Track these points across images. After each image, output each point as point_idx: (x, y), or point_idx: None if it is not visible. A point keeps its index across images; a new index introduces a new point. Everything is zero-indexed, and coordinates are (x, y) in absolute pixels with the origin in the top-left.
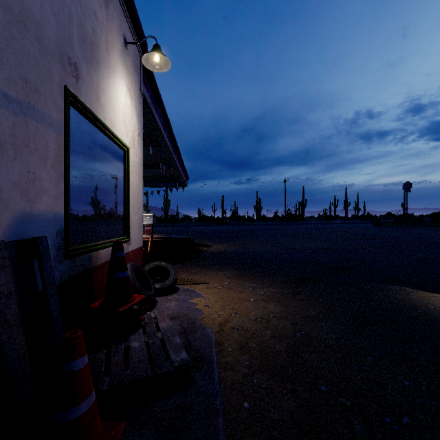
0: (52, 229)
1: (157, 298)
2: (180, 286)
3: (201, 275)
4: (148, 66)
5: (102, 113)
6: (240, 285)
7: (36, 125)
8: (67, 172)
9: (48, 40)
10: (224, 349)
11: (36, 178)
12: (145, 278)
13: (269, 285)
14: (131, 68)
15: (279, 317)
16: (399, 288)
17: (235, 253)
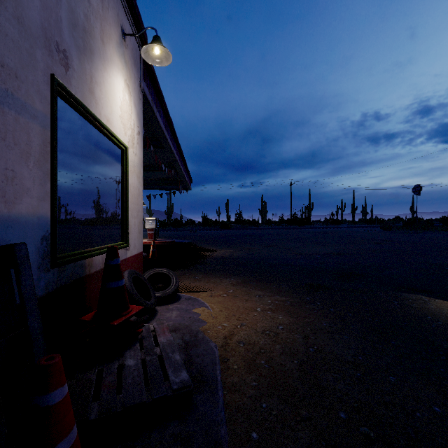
0: (36, 234)
1: (158, 307)
2: (182, 294)
3: (204, 282)
4: (148, 59)
5: (97, 108)
6: (246, 293)
7: (15, 116)
8: (54, 170)
9: (31, 22)
10: (229, 367)
11: (16, 176)
12: (144, 286)
13: (276, 293)
14: (130, 62)
15: (289, 330)
16: (415, 296)
17: (240, 258)
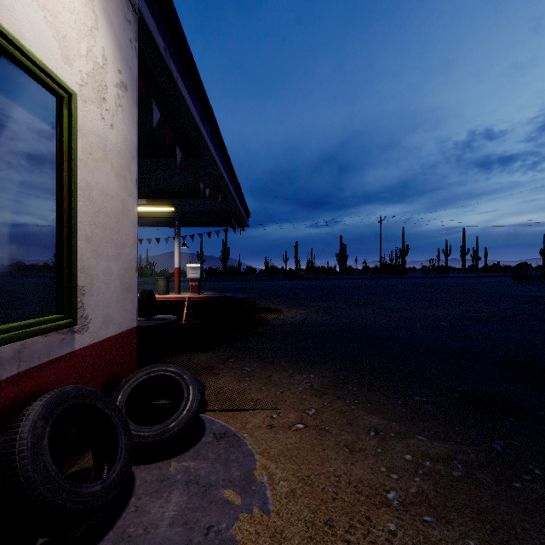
0: None
1: (142, 468)
2: (211, 418)
3: (259, 381)
4: None
5: None
6: (344, 420)
7: None
8: None
9: None
10: None
11: None
12: (111, 420)
13: (412, 423)
14: None
15: None
16: None
17: (320, 326)
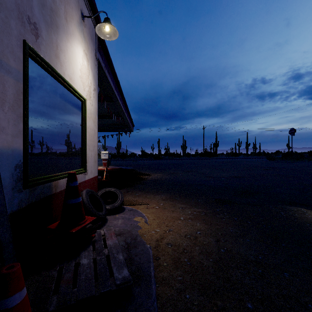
0: (10, 163)
1: (108, 216)
2: (126, 206)
3: (142, 197)
4: (101, 35)
5: (61, 69)
6: (172, 206)
7: None
8: (26, 114)
9: None
10: (160, 264)
11: None
12: (98, 201)
13: (194, 206)
14: (88, 37)
15: (205, 234)
16: (296, 208)
17: (168, 180)
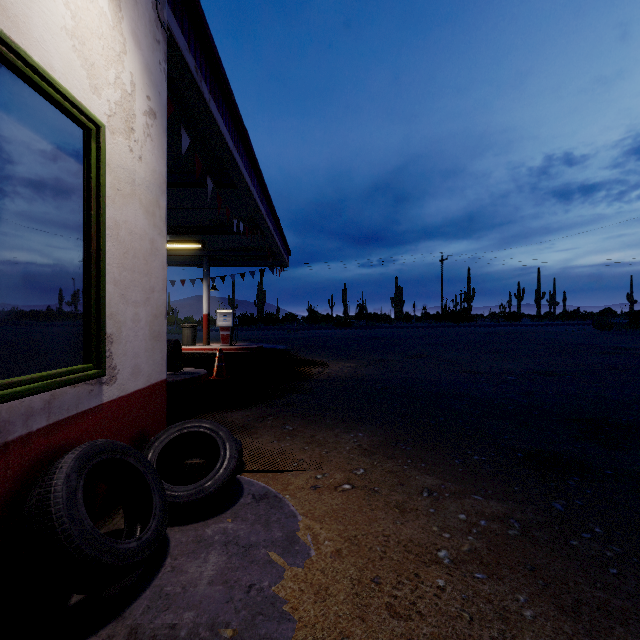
0: None
1: (177, 530)
2: (249, 479)
3: (302, 441)
4: None
5: None
6: (395, 480)
7: None
8: None
9: None
10: None
11: None
12: (143, 478)
13: (469, 483)
14: None
15: None
16: None
17: (370, 381)
